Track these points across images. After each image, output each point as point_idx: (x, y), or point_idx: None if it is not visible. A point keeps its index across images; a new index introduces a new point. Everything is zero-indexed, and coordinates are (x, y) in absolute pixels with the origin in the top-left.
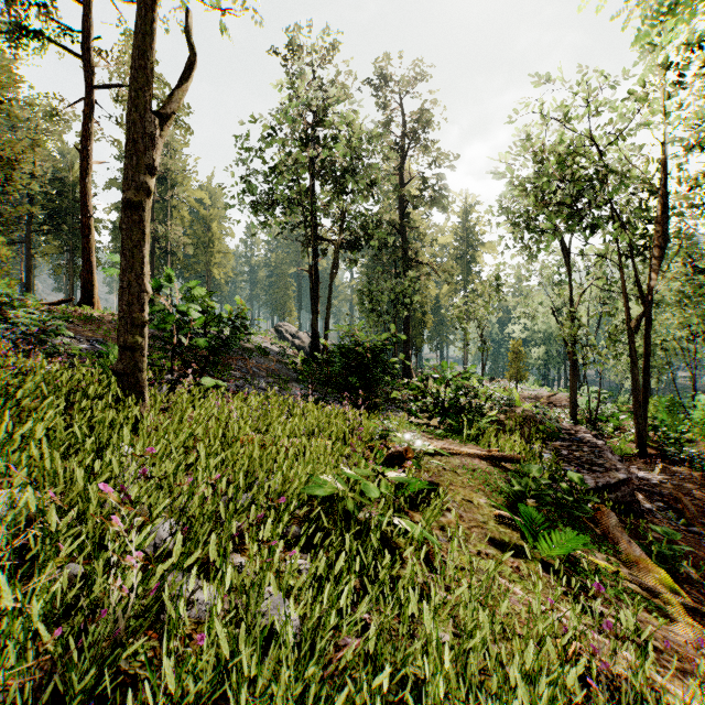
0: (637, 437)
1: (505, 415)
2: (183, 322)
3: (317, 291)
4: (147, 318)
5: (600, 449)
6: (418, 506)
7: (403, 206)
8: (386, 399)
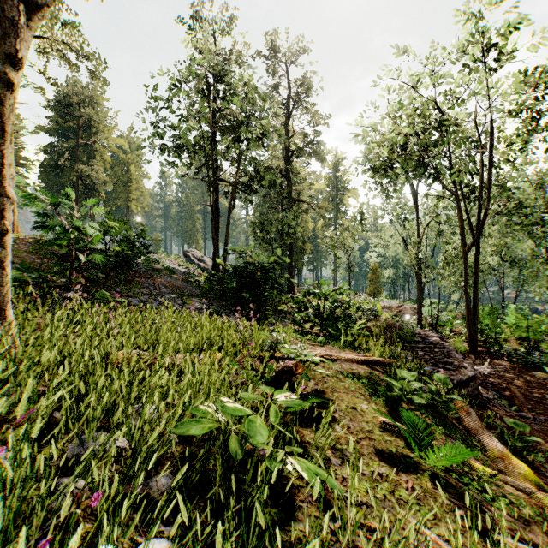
0: (469, 338)
1: (370, 323)
2: (83, 241)
3: (218, 222)
4: (8, 227)
5: (448, 350)
6: (307, 420)
7: (288, 156)
8: (274, 310)
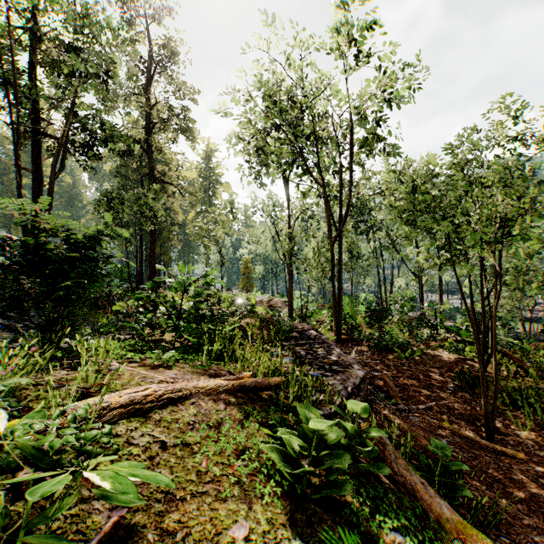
0: (335, 327)
1: (245, 320)
2: None
3: (40, 193)
4: None
5: (328, 345)
6: None
7: (150, 127)
8: (118, 312)
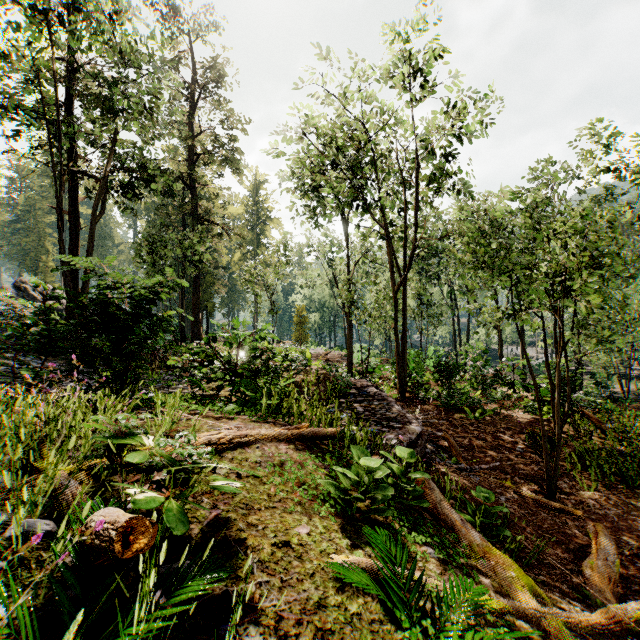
0: (399, 384)
1: (300, 376)
2: None
3: (77, 237)
4: None
5: (388, 402)
6: None
7: (193, 160)
8: (166, 367)
